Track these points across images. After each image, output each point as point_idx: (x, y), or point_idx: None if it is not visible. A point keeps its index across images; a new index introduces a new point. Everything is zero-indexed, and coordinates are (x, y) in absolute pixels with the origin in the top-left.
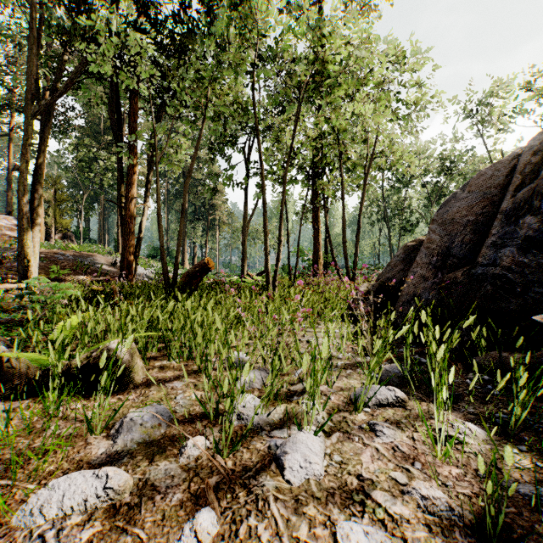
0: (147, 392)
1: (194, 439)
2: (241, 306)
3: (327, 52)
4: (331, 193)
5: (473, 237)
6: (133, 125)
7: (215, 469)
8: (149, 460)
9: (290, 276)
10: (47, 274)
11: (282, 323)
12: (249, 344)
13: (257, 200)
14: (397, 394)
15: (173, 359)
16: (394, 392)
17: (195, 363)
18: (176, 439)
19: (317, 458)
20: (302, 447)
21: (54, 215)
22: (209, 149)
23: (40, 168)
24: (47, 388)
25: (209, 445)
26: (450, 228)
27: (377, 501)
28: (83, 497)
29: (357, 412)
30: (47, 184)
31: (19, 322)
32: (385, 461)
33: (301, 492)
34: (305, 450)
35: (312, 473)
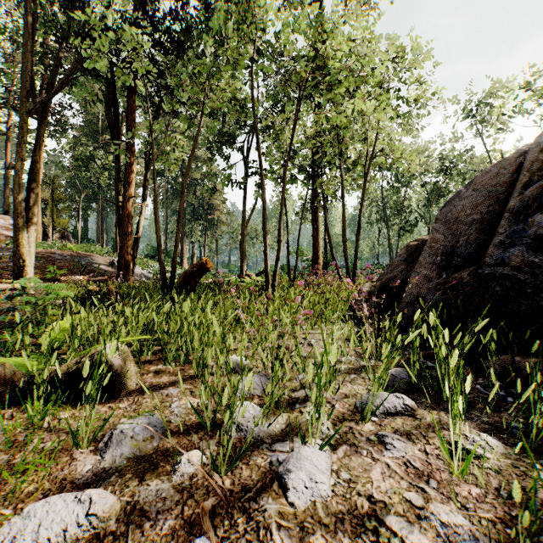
0: (140, 400)
1: (189, 454)
2: (240, 307)
3: (328, 48)
4: (331, 192)
5: (478, 236)
6: (131, 124)
7: (212, 489)
8: (139, 478)
9: (290, 276)
10: (44, 274)
11: (282, 325)
12: (248, 346)
13: (256, 200)
14: (406, 401)
15: (169, 363)
16: (402, 400)
17: (192, 367)
18: (169, 454)
19: (324, 477)
20: (307, 464)
21: (52, 215)
22: (208, 148)
23: (36, 166)
24: (34, 395)
25: (205, 460)
26: (454, 227)
27: (392, 528)
28: (62, 526)
29: (364, 422)
30: (44, 183)
31: (12, 324)
32: (397, 479)
33: (307, 517)
34: (310, 467)
35: (318, 494)
